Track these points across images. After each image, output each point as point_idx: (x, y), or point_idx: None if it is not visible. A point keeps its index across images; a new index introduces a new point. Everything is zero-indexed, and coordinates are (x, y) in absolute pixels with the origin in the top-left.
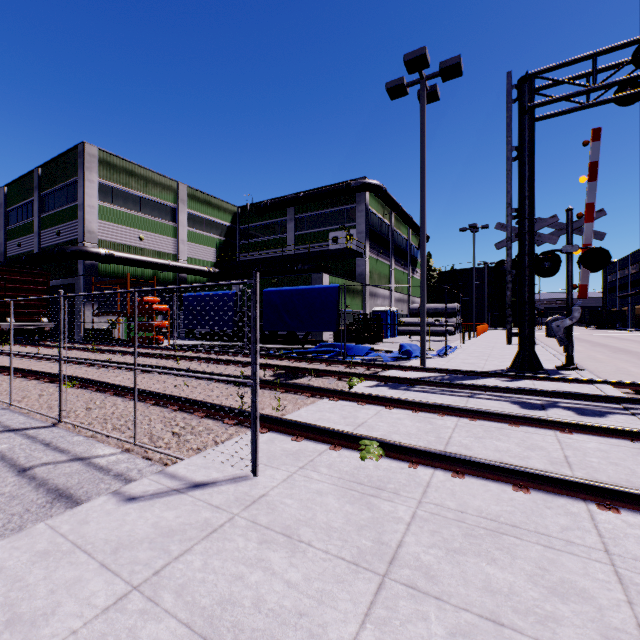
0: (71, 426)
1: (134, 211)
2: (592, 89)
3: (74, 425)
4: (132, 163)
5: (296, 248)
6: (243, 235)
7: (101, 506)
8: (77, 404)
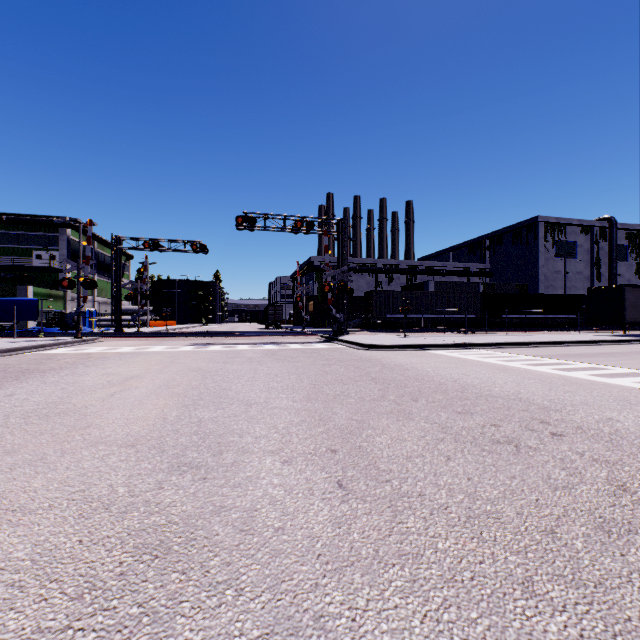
0: None
1: None
2: (136, 248)
3: None
4: None
5: None
6: None
7: None
8: None
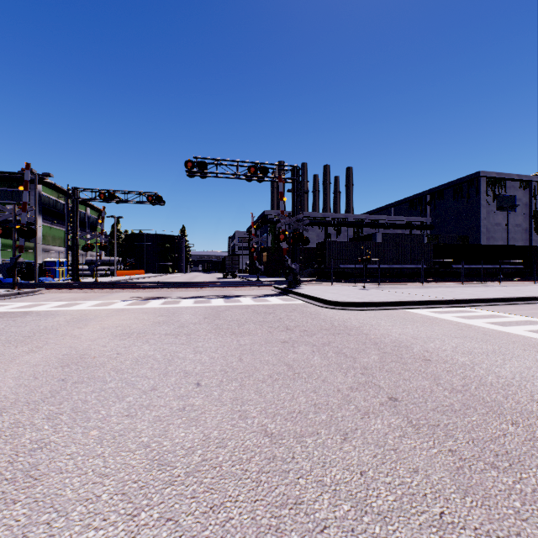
0: None
1: None
2: (91, 199)
3: None
4: None
5: None
6: None
7: None
8: None
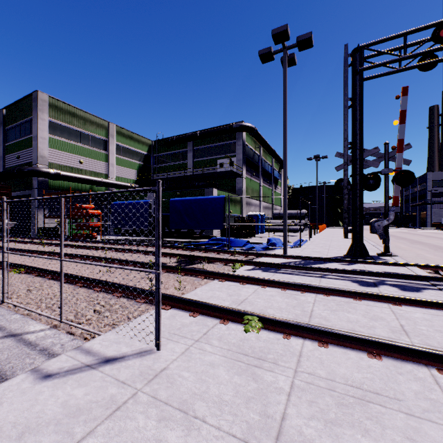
0: (11, 306)
1: (76, 142)
2: (404, 58)
3: (14, 305)
4: (74, 107)
5: (194, 170)
6: (156, 161)
7: (18, 385)
8: (20, 287)
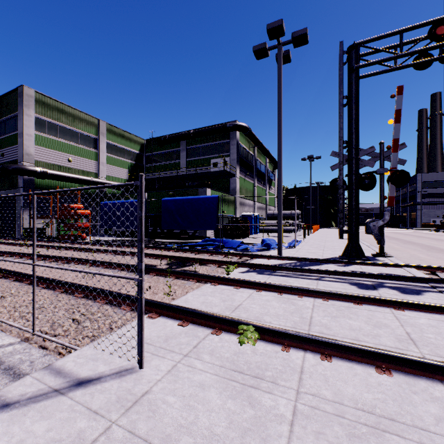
0: None
1: (64, 140)
2: (400, 56)
3: None
4: (62, 103)
5: (187, 170)
6: (148, 160)
7: None
8: None
